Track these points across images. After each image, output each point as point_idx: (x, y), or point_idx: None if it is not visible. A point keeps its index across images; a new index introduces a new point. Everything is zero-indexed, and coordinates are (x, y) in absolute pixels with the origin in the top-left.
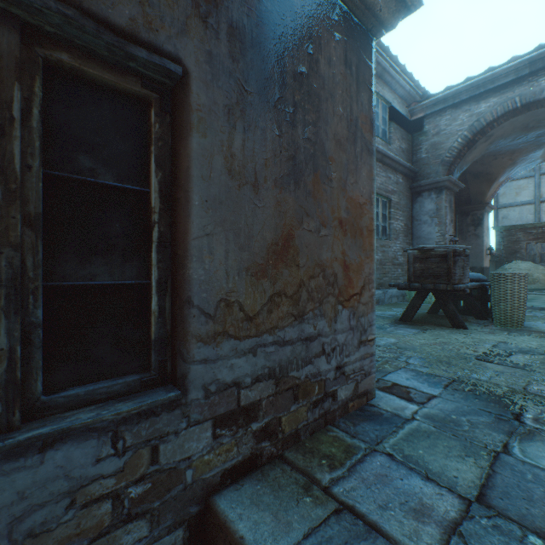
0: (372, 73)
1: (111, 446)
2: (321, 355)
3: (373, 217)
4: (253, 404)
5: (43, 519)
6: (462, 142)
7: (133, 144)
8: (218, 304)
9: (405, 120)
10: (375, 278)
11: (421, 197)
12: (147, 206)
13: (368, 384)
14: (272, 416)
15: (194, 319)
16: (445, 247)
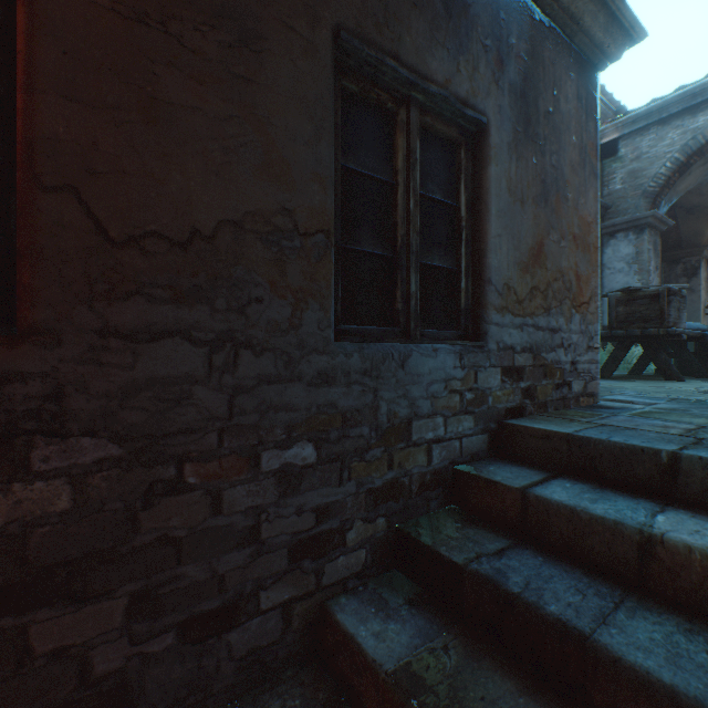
0: (597, 104)
1: (459, 362)
2: (560, 347)
3: (597, 236)
4: (521, 367)
5: (436, 389)
6: (672, 167)
7: (449, 174)
8: (503, 286)
9: None
10: None
11: (614, 240)
12: (455, 217)
13: (593, 388)
14: (531, 383)
15: (492, 294)
16: (656, 286)
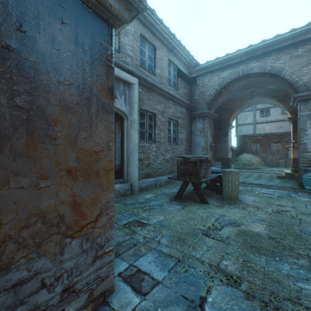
0: (111, 52)
1: None
2: (40, 290)
3: (112, 159)
4: None
5: None
6: (215, 92)
7: None
8: None
9: (187, 77)
10: (169, 167)
11: (195, 121)
12: None
13: (106, 285)
14: None
15: None
16: (196, 156)
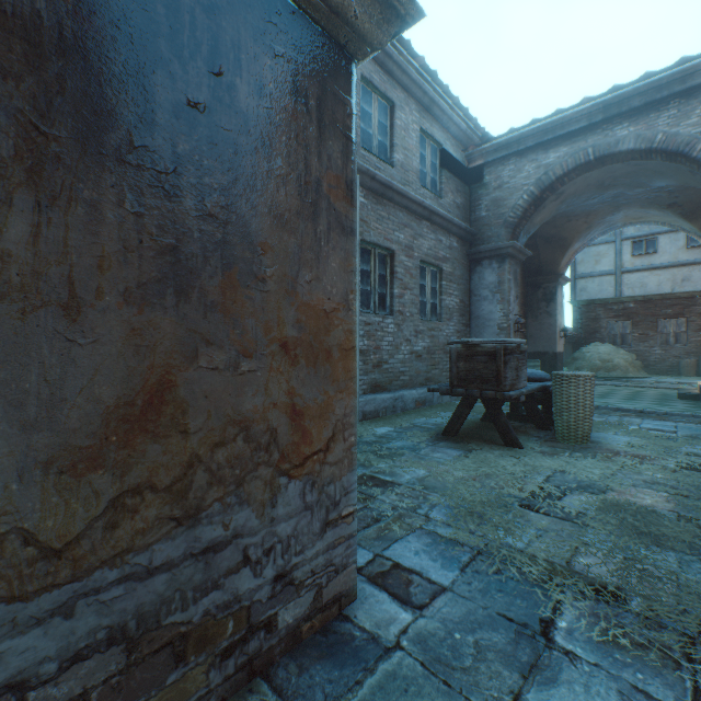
0: (351, 111)
1: None
2: (241, 567)
3: (352, 328)
4: None
5: None
6: (528, 200)
7: None
8: None
9: (461, 167)
10: (422, 371)
11: (480, 267)
12: None
13: (342, 583)
14: None
15: None
16: (495, 341)
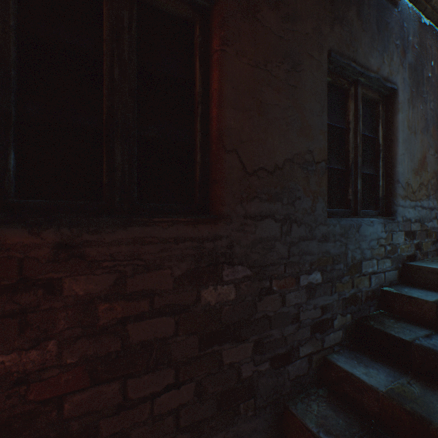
0: None
1: (383, 228)
2: (435, 219)
3: None
4: (414, 231)
5: (373, 244)
6: None
7: (371, 120)
8: (405, 184)
9: None
10: None
11: None
12: (374, 144)
13: None
14: (419, 240)
15: (399, 188)
16: None
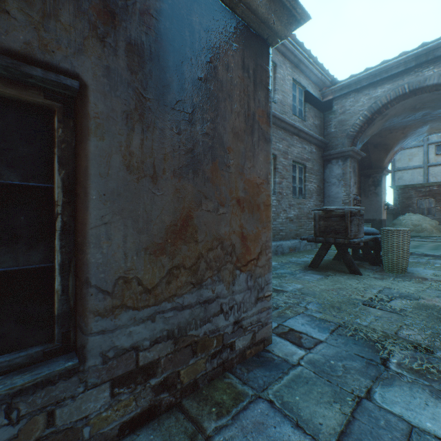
0: (269, 75)
1: (4, 417)
2: (219, 314)
3: (270, 194)
4: (152, 362)
5: None
6: (363, 120)
7: (38, 146)
8: (116, 281)
9: (318, 101)
10: (293, 229)
11: (330, 164)
12: (53, 199)
13: (265, 333)
14: (171, 371)
15: (92, 297)
16: (344, 208)
